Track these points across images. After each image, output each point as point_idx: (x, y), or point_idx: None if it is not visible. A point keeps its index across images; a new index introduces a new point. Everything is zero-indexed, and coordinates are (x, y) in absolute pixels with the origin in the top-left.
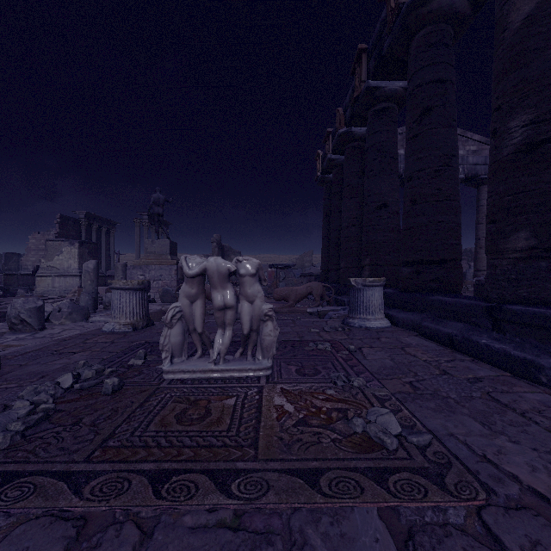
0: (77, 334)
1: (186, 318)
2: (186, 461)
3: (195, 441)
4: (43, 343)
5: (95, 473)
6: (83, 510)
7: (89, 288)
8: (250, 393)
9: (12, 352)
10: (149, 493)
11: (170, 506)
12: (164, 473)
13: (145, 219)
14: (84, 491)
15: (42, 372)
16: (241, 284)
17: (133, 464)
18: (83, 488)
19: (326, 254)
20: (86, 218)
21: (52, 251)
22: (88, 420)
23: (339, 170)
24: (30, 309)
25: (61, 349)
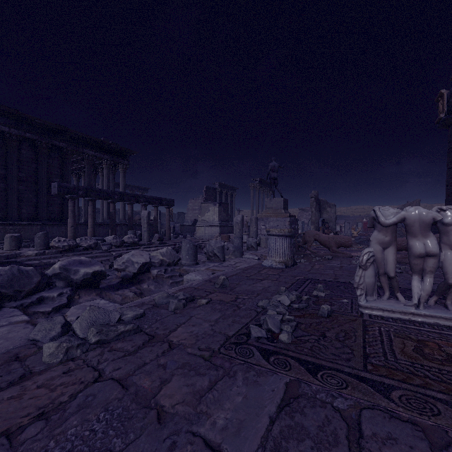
0: (248, 266)
1: (377, 262)
2: None
3: None
4: (234, 271)
5: (387, 385)
6: (409, 417)
7: (238, 235)
8: None
9: (223, 274)
10: None
11: None
12: None
13: (257, 184)
14: (393, 398)
15: (254, 291)
16: (444, 233)
17: (419, 388)
18: (390, 396)
19: None
20: (219, 186)
21: (204, 210)
22: (330, 335)
23: None
24: (218, 247)
25: (249, 276)
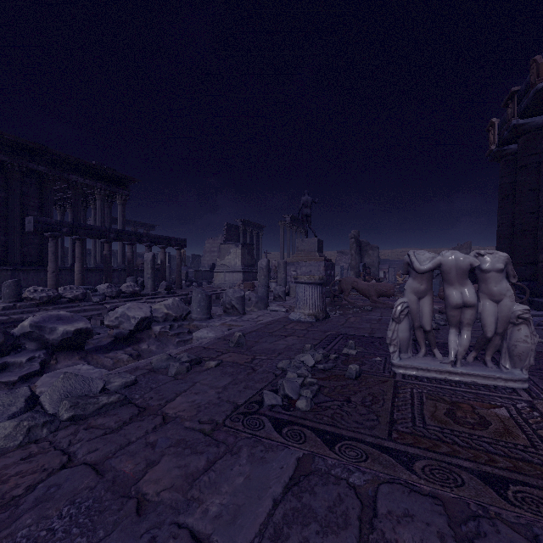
0: (272, 320)
1: (412, 314)
2: (509, 470)
3: (498, 449)
4: (255, 326)
5: (411, 454)
6: (431, 490)
7: (263, 282)
8: (519, 406)
9: (240, 330)
10: (494, 495)
11: (536, 519)
12: (494, 478)
13: (288, 221)
14: (416, 470)
15: (275, 349)
16: (482, 281)
17: (445, 456)
18: (412, 467)
19: (504, 245)
20: (243, 224)
21: (223, 252)
22: (356, 400)
23: (530, 136)
24: (237, 297)
25: (272, 331)
